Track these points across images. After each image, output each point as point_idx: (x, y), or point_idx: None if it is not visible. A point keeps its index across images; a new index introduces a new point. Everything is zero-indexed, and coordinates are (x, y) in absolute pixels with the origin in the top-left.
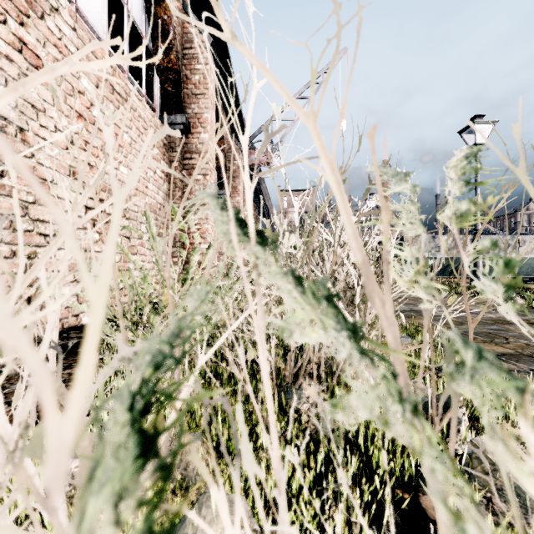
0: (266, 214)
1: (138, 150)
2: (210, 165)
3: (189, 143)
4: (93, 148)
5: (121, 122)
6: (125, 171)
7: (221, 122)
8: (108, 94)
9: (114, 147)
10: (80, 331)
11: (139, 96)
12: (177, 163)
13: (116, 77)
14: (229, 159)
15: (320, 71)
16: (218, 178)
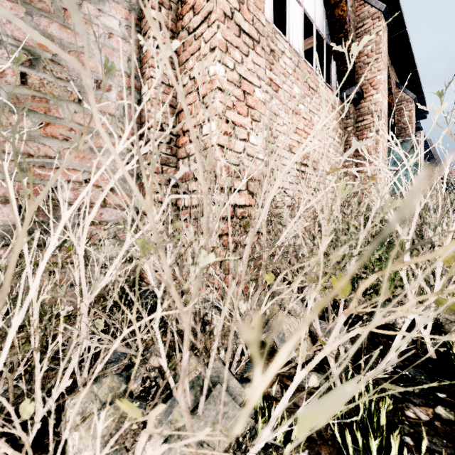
0: None
1: None
2: None
3: None
4: None
5: None
6: None
7: None
8: None
9: None
10: None
11: None
12: None
13: None
14: None
15: None
16: None
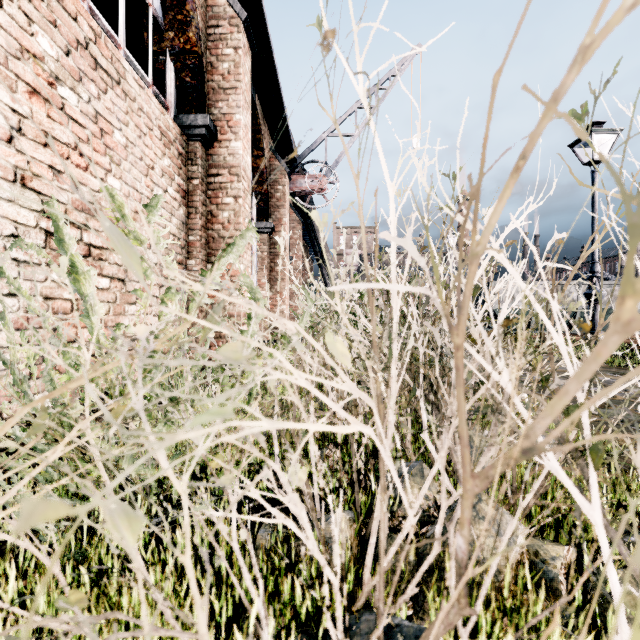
0: (319, 255)
1: (139, 157)
2: (244, 184)
3: (215, 154)
4: (59, 144)
5: (110, 113)
6: (117, 184)
7: (261, 135)
8: (88, 69)
9: (98, 147)
10: (28, 424)
11: (140, 81)
12: (198, 180)
13: (101, 46)
14: (271, 184)
15: (387, 73)
16: (257, 208)
